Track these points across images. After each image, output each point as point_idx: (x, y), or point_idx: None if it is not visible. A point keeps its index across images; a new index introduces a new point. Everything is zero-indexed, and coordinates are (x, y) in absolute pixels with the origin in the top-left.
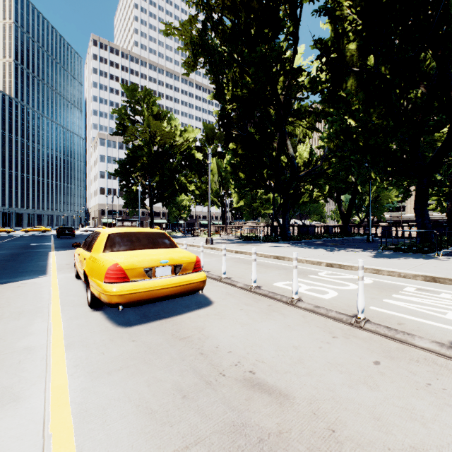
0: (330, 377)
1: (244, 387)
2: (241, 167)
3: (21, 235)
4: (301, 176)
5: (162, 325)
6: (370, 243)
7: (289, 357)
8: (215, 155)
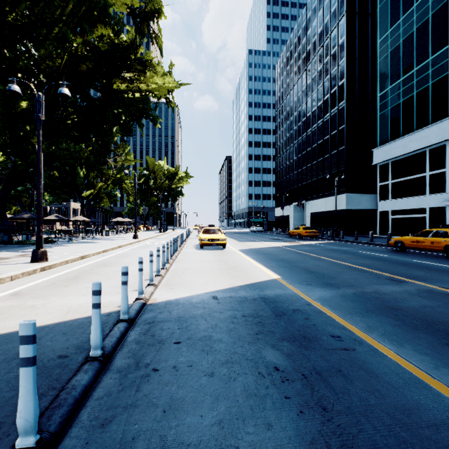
0: None
1: None
2: None
3: None
4: None
5: None
6: None
7: None
8: None
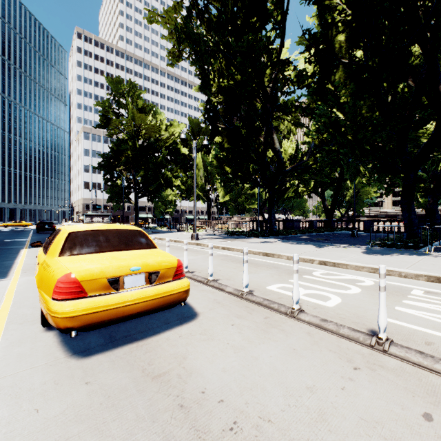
0: None
1: None
2: (228, 161)
3: None
4: (287, 171)
5: (131, 354)
6: (355, 238)
7: (305, 410)
8: (200, 150)
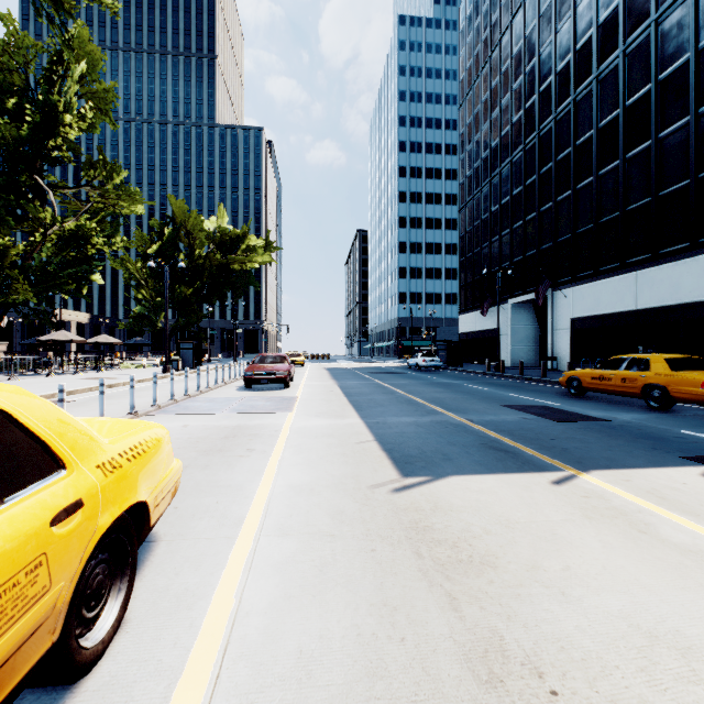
0: None
1: None
2: None
3: None
4: None
5: None
6: None
7: None
8: None
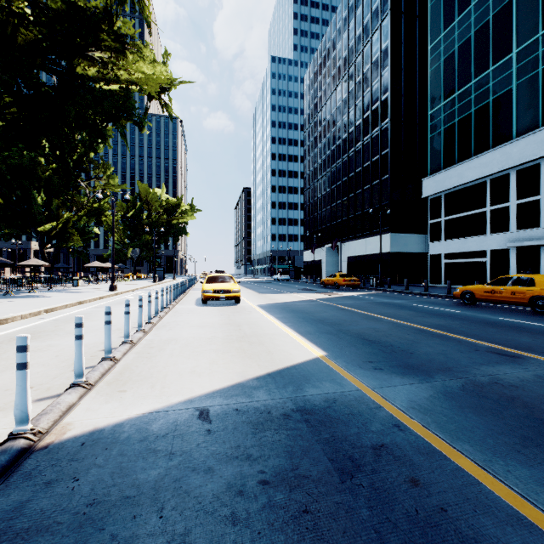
0: None
1: None
2: None
3: None
4: None
5: None
6: None
7: None
8: None
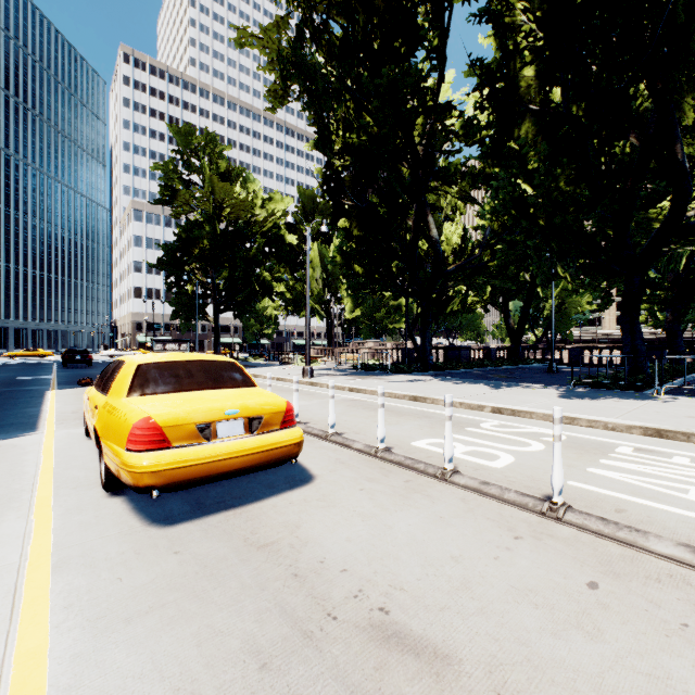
0: (519, 616)
1: (370, 642)
2: (358, 257)
3: (3, 363)
4: (449, 272)
5: (227, 522)
6: (553, 374)
7: (447, 579)
8: (316, 237)
